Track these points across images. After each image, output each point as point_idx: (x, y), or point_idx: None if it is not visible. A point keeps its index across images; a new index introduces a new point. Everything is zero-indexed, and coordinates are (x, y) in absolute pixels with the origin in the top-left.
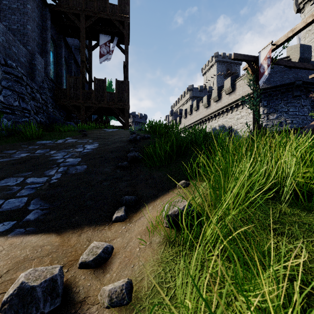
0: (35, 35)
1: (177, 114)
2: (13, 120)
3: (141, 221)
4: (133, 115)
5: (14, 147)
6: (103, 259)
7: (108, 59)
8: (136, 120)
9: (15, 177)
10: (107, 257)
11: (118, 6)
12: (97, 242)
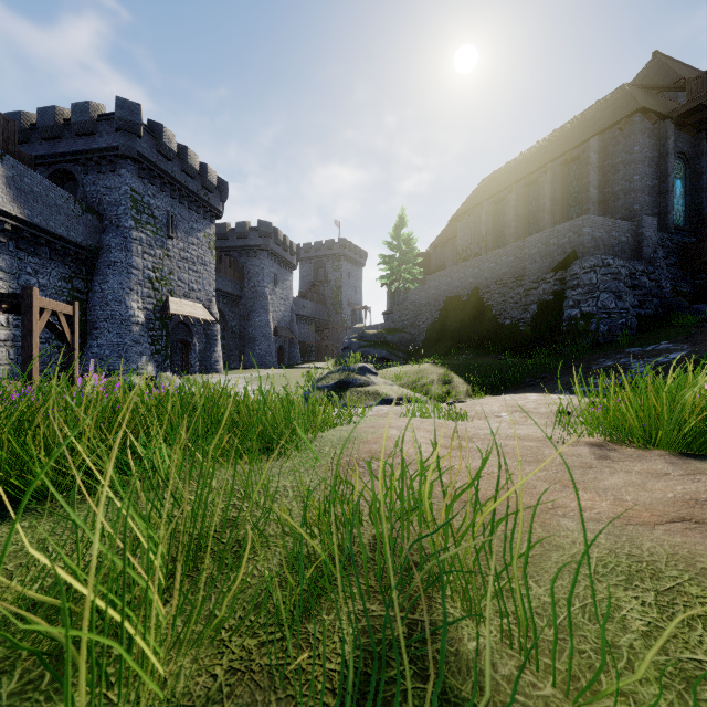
0: (646, 180)
1: None
2: (608, 325)
3: None
4: None
5: (605, 356)
6: None
7: None
8: None
9: (599, 379)
10: None
11: None
12: None
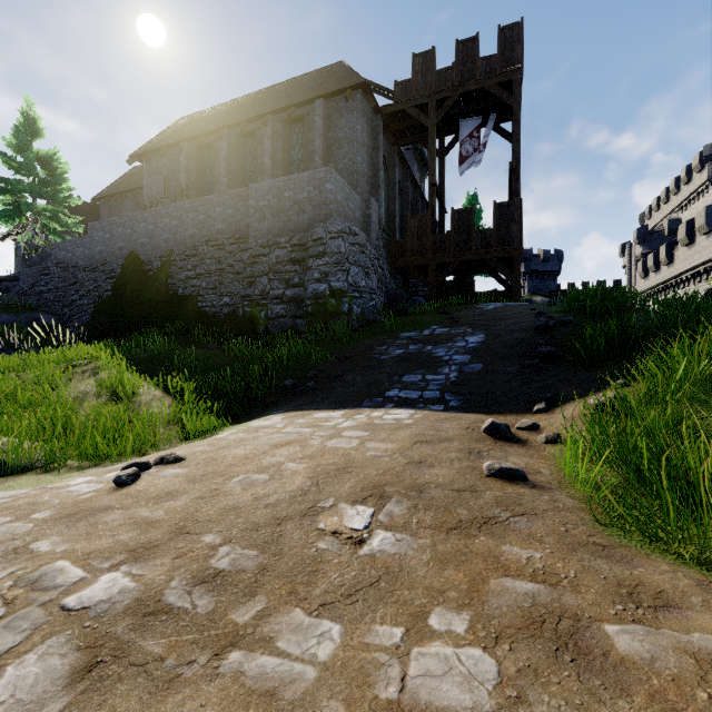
0: (365, 166)
1: (662, 235)
2: (361, 307)
3: (564, 413)
4: (524, 256)
5: (382, 343)
6: (533, 429)
7: (476, 162)
8: (533, 268)
9: (413, 374)
10: (536, 429)
11: (498, 55)
12: (526, 420)
